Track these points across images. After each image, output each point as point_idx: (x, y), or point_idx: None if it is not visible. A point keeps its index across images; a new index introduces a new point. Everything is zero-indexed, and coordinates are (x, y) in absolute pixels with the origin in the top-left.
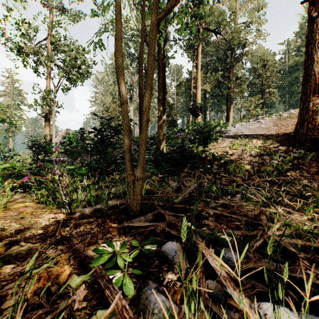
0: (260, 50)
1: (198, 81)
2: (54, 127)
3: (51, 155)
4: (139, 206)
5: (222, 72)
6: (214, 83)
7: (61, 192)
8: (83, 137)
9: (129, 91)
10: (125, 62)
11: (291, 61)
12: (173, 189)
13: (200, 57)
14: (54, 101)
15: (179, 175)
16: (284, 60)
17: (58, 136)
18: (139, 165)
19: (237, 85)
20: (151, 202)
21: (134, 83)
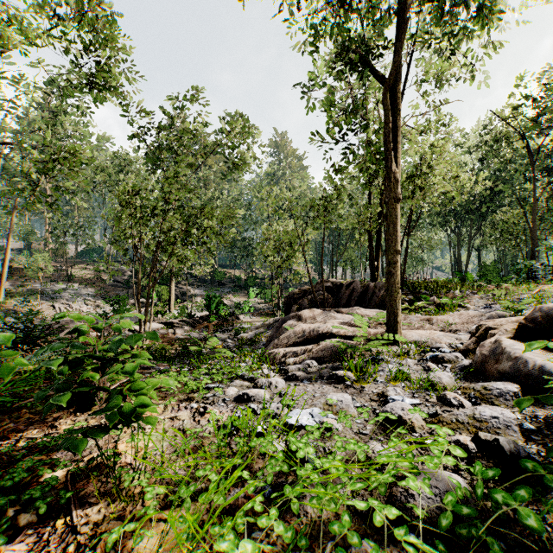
0: None
1: None
2: None
3: None
4: None
5: None
6: None
7: None
8: None
9: None
10: None
11: None
12: None
13: None
14: None
15: None
16: None
17: None
18: None
19: None
20: None
21: None
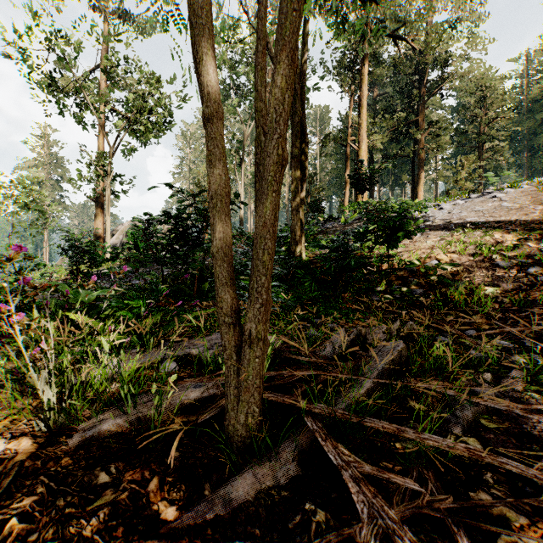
0: (478, 68)
1: (361, 130)
2: (108, 216)
3: (101, 264)
4: (256, 422)
5: (405, 113)
6: (389, 135)
7: (30, 373)
8: (150, 231)
9: (238, 152)
10: (230, 103)
11: (535, 90)
12: (336, 349)
13: (366, 85)
14: (109, 171)
15: (338, 308)
16: (519, 89)
17: (117, 233)
18: (254, 299)
19: (431, 138)
20: (288, 401)
21: (246, 138)
